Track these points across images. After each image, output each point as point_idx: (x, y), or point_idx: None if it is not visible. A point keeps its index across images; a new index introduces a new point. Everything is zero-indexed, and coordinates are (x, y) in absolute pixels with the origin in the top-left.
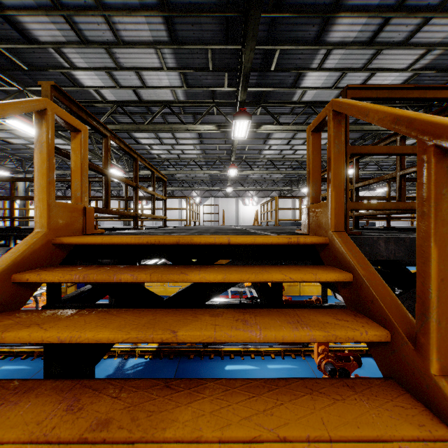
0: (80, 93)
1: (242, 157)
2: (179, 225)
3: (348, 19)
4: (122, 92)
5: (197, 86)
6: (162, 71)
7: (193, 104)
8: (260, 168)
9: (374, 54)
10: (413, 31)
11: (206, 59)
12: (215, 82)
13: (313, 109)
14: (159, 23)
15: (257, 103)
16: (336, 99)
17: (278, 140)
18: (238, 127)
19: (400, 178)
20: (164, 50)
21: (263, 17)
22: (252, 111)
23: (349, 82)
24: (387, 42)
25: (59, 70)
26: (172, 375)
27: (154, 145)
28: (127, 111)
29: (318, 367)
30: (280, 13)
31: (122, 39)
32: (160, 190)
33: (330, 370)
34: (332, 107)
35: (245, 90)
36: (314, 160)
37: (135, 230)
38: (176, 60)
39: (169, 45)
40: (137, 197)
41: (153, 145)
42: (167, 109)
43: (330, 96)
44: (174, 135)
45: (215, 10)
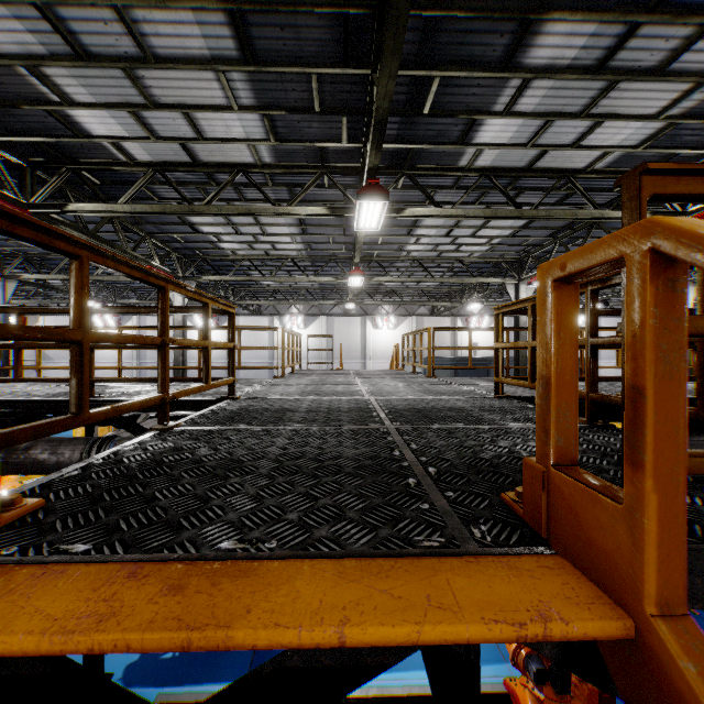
0: (86, 148)
1: (372, 254)
2: (270, 361)
3: (564, 24)
4: (161, 146)
5: (294, 139)
6: (231, 112)
7: (288, 170)
8: (400, 271)
9: (604, 90)
10: (676, 49)
11: (308, 93)
12: (325, 132)
13: (494, 181)
14: (219, 24)
15: (398, 169)
16: (669, 219)
17: (431, 229)
18: (365, 211)
19: (703, 347)
20: (231, 73)
21: (412, 18)
22: (389, 182)
23: (556, 136)
24: (628, 68)
25: (43, 107)
26: (247, 661)
27: (224, 236)
28: (174, 180)
29: (512, 660)
30: (443, 10)
31: (152, 52)
32: (238, 304)
33: (535, 671)
34: (654, 242)
35: (378, 149)
36: (562, 354)
37: (155, 441)
38: (255, 93)
39: (241, 65)
40: (166, 364)
41: (223, 235)
42: (243, 177)
43: (521, 159)
44: (258, 219)
45: (323, 1)
